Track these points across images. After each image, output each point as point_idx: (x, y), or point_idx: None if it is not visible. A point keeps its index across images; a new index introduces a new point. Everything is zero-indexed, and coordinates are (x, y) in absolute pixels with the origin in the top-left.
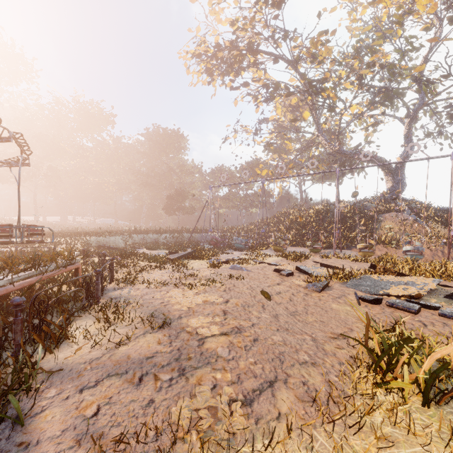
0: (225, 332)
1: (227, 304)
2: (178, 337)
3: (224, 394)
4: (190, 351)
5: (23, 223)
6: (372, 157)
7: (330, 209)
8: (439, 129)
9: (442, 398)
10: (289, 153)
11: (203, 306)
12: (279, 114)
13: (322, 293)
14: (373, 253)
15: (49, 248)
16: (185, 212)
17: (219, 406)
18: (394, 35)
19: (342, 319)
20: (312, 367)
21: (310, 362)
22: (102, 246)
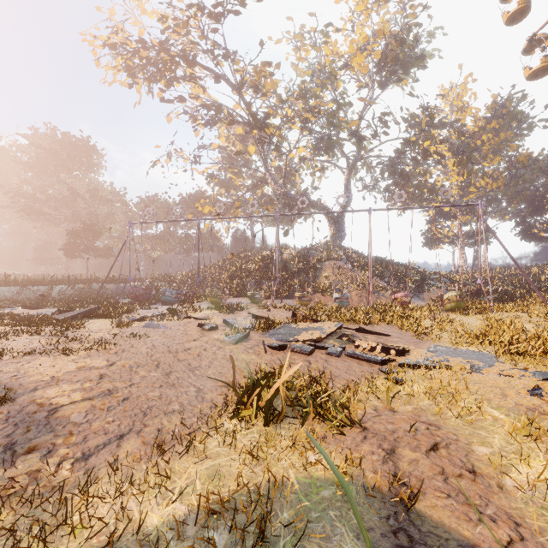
0: (91, 397)
1: (110, 367)
2: (22, 411)
3: (56, 456)
4: (31, 424)
5: None
6: (317, 204)
7: (276, 255)
8: (374, 183)
9: (278, 418)
10: (238, 190)
11: (75, 373)
12: (223, 143)
13: (237, 345)
14: (309, 302)
15: None
16: (98, 255)
17: (44, 468)
18: (334, 86)
19: (241, 368)
20: (177, 415)
21: (178, 410)
22: None
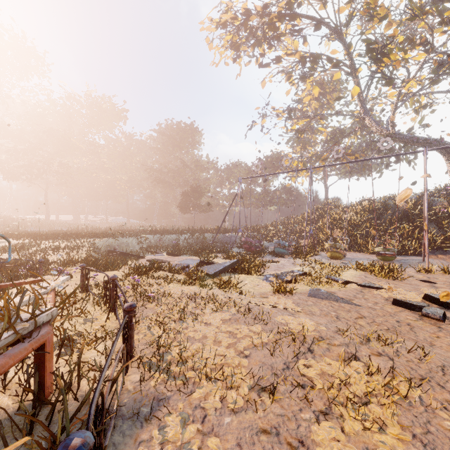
0: None
1: None
2: None
3: None
4: None
5: (33, 222)
6: (436, 141)
7: (389, 204)
8: None
9: None
10: (315, 145)
11: None
12: (315, 94)
13: None
14: None
15: (33, 261)
16: (202, 210)
17: None
18: None
19: None
20: None
21: None
22: (112, 251)
